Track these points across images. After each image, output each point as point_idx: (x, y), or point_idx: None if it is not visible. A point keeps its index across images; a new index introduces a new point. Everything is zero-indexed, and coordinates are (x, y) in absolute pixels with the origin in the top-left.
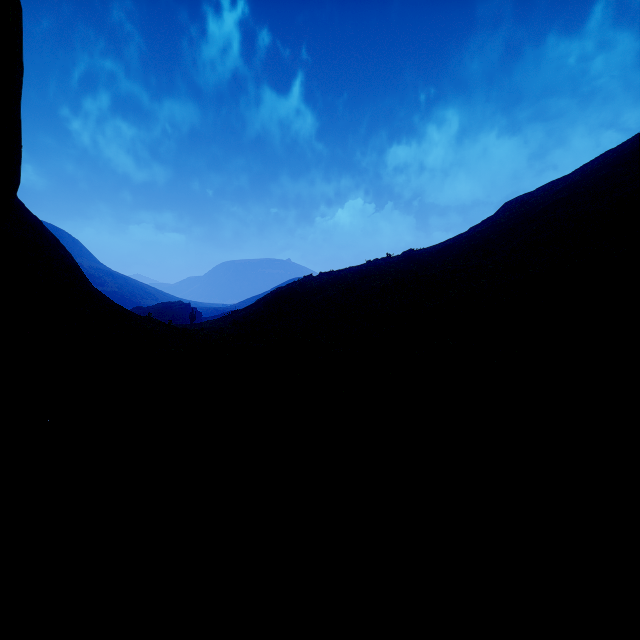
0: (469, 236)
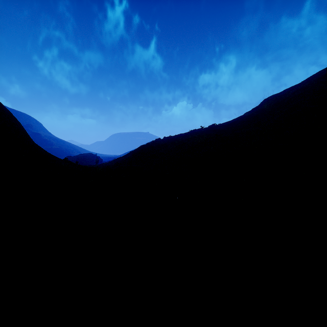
0: (246, 116)
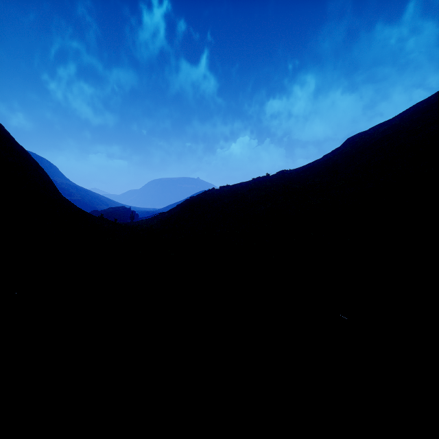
0: (323, 161)
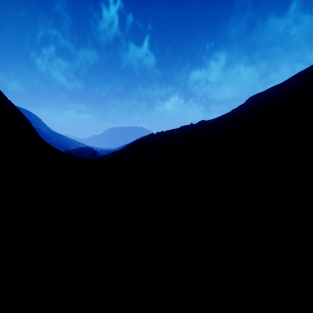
0: (232, 113)
